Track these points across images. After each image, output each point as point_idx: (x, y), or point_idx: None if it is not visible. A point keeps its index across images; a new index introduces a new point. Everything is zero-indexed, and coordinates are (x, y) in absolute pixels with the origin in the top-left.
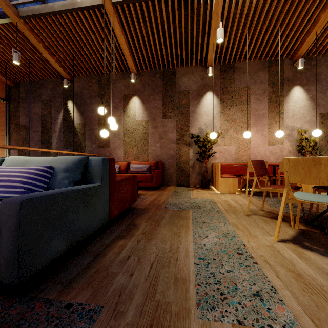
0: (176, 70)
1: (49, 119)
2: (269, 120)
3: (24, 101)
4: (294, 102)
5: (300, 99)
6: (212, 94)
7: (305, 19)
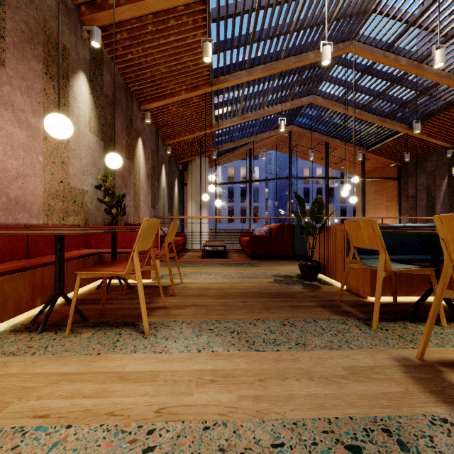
0: None
1: (433, 187)
2: None
3: (412, 176)
4: None
5: None
6: None
7: None
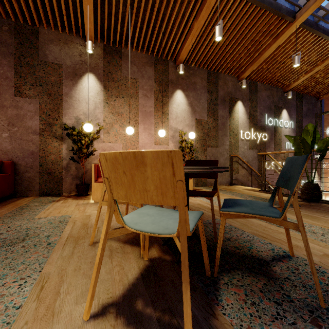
0: (40, 31)
1: None
2: (156, 119)
3: None
4: (177, 105)
5: (181, 102)
6: (94, 77)
7: (182, 22)
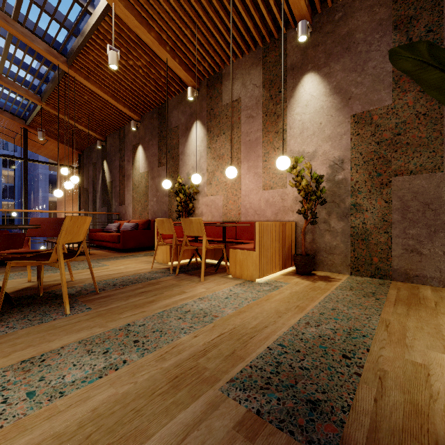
0: (168, 104)
1: (96, 180)
2: (265, 147)
3: (86, 166)
4: (304, 105)
5: (313, 97)
6: (200, 124)
7: None
